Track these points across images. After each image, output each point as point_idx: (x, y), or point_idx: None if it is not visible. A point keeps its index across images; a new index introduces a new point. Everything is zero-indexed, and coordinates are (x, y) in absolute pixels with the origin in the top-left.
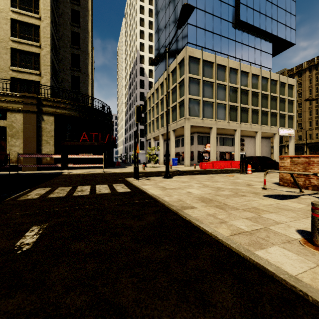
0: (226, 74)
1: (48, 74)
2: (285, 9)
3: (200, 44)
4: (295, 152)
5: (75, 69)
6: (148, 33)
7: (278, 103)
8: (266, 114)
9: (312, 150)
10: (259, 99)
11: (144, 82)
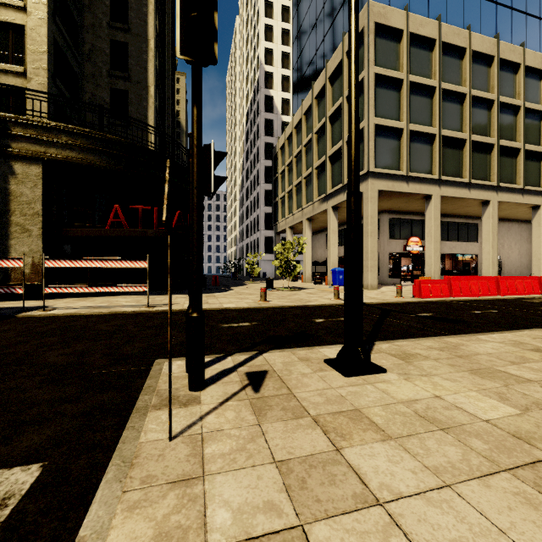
0: (464, 68)
1: (42, 71)
2: None
3: (399, 5)
4: None
5: (118, 73)
6: (280, 30)
7: None
8: None
9: None
10: None
11: (273, 124)
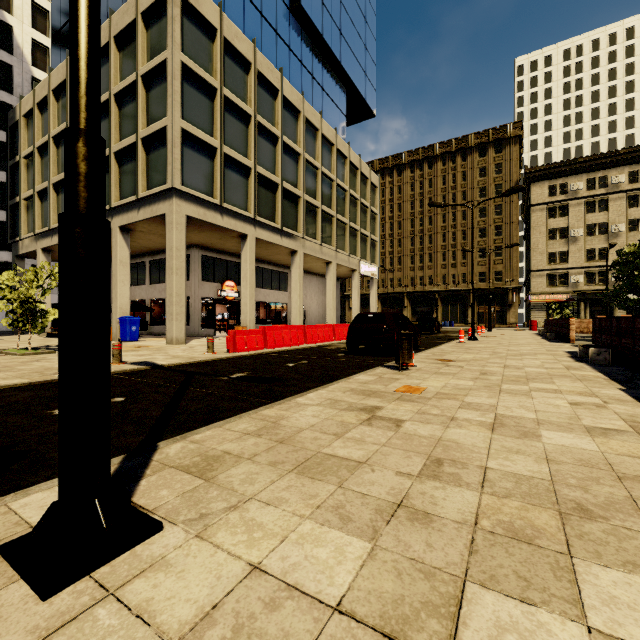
0: (277, 110)
1: None
2: (365, 43)
3: None
4: (364, 308)
5: None
6: None
7: (359, 213)
8: (343, 230)
9: (385, 306)
10: (334, 195)
11: (12, 72)
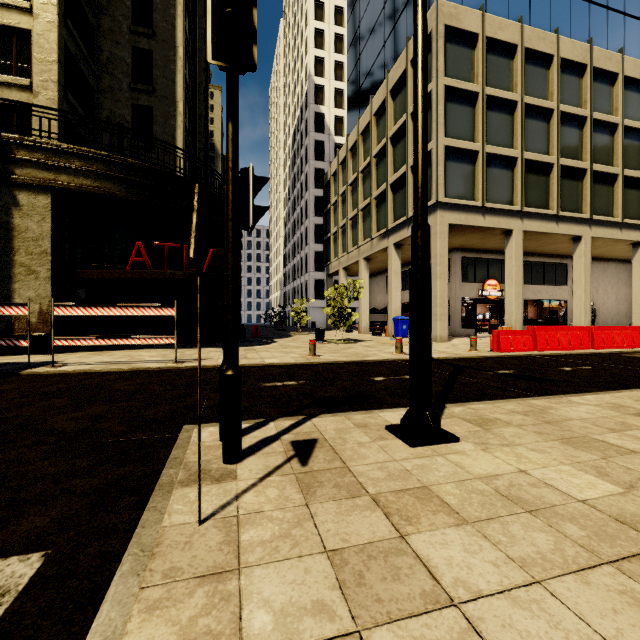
0: (551, 79)
1: (51, 84)
2: None
3: (473, 5)
4: None
5: (140, 87)
6: (333, 35)
7: None
8: None
9: None
10: None
11: (324, 146)
